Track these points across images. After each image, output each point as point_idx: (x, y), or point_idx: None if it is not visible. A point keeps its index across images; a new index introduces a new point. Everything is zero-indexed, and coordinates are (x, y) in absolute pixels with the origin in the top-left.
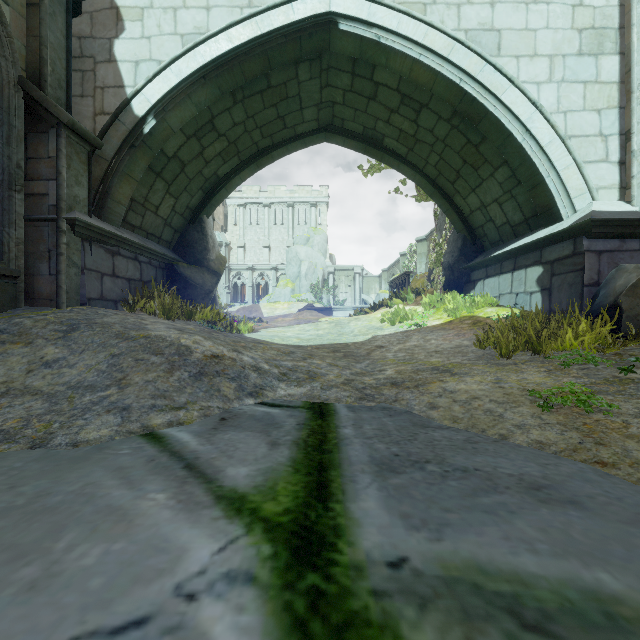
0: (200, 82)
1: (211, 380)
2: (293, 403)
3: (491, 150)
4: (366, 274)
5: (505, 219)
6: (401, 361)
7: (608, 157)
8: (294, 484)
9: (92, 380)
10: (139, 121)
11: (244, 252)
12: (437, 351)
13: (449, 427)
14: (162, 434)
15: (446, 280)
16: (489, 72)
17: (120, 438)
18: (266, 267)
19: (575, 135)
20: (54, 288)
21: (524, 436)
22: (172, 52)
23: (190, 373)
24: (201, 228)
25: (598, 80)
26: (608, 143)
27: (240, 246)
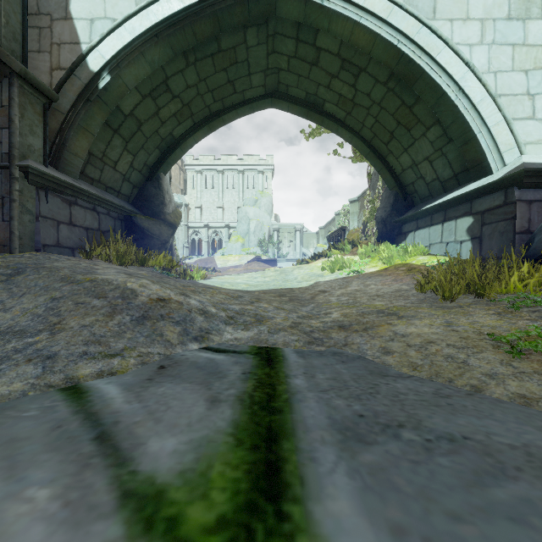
0: (153, 40)
1: (154, 324)
2: (239, 348)
3: (424, 110)
4: (306, 231)
5: (435, 175)
6: (345, 304)
7: (535, 114)
8: (234, 466)
9: (24, 325)
10: (94, 76)
11: (201, 212)
12: (378, 295)
13: (410, 376)
14: (86, 387)
15: (379, 233)
16: (425, 34)
17: (34, 393)
18: (220, 225)
19: (504, 94)
20: (7, 234)
21: (501, 388)
22: (126, 11)
23: (132, 317)
24: (158, 184)
25: (525, 43)
26: (535, 101)
27: (197, 207)
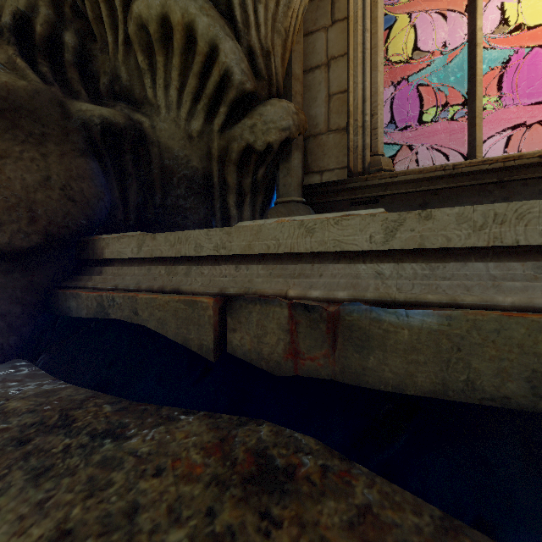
0: None
1: None
2: None
3: None
4: None
5: None
6: None
7: None
8: None
9: None
10: None
11: None
12: None
13: None
14: None
15: None
16: None
17: None
18: None
19: None
20: None
21: None
22: None
23: None
24: None
25: None
26: None
27: None
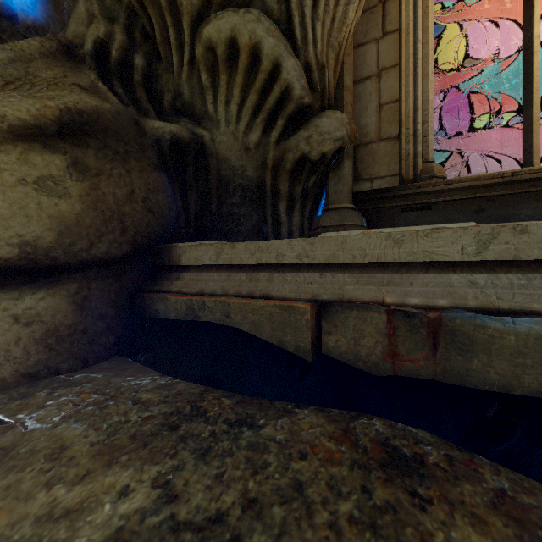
0: None
1: None
2: None
3: None
4: None
5: None
6: None
7: None
8: None
9: None
10: None
11: None
12: None
13: None
14: None
15: None
16: None
17: None
18: None
19: None
20: None
21: None
22: None
23: None
24: None
25: None
26: None
27: None
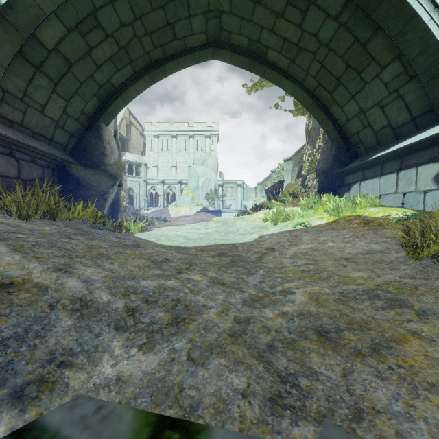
0: None
1: None
2: (106, 433)
3: (381, 45)
4: (246, 186)
5: (386, 122)
6: (306, 274)
7: None
8: None
9: None
10: None
11: (157, 170)
12: (347, 258)
13: None
14: None
15: (320, 184)
16: None
17: None
18: (173, 181)
19: None
20: None
21: None
22: None
23: None
24: (98, 134)
25: None
26: None
27: (154, 166)
